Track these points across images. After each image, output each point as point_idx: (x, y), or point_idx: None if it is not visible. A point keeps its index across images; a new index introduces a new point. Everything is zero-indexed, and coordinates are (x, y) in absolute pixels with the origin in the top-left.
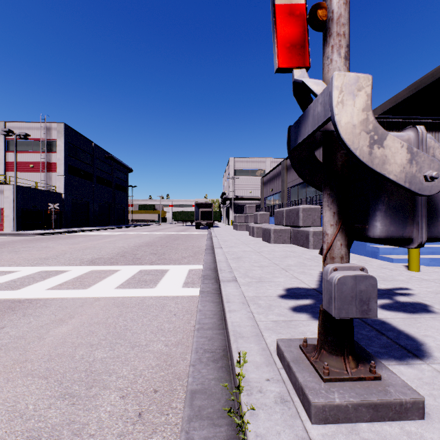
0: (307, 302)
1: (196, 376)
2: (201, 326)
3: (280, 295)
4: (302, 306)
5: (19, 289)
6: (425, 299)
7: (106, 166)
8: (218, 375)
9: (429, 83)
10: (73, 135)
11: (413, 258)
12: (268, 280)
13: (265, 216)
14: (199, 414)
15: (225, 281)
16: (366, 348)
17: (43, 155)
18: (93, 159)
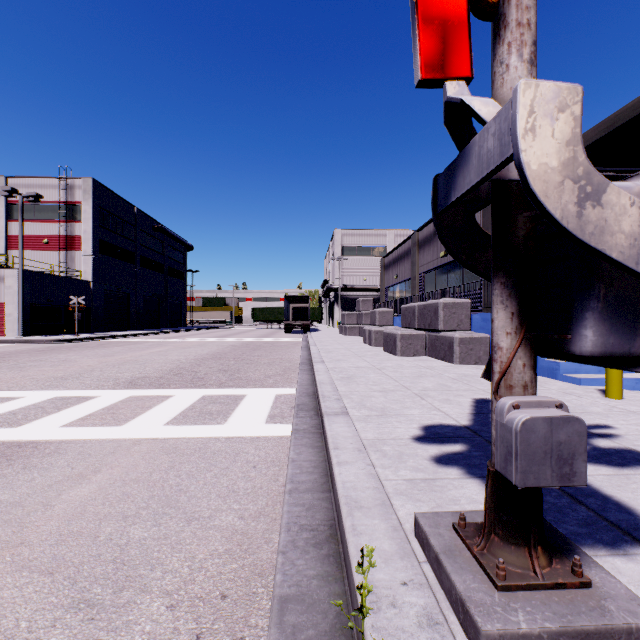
0: (457, 448)
1: (288, 571)
2: (294, 487)
3: (415, 436)
4: (449, 455)
5: (20, 426)
6: (637, 443)
7: (154, 242)
8: (322, 570)
9: (629, 119)
10: (107, 196)
11: (613, 379)
12: (395, 413)
13: (386, 314)
14: (294, 639)
15: (331, 414)
16: (557, 527)
17: (63, 226)
18: (135, 231)
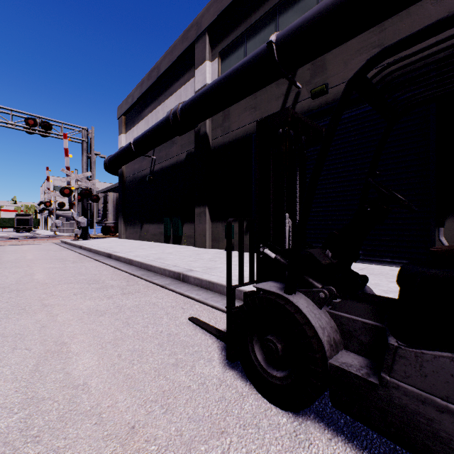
0: None
1: None
2: None
3: None
4: None
5: None
6: None
7: None
8: None
9: None
10: None
11: None
12: None
13: (69, 224)
14: None
15: None
16: None
17: None
18: None
